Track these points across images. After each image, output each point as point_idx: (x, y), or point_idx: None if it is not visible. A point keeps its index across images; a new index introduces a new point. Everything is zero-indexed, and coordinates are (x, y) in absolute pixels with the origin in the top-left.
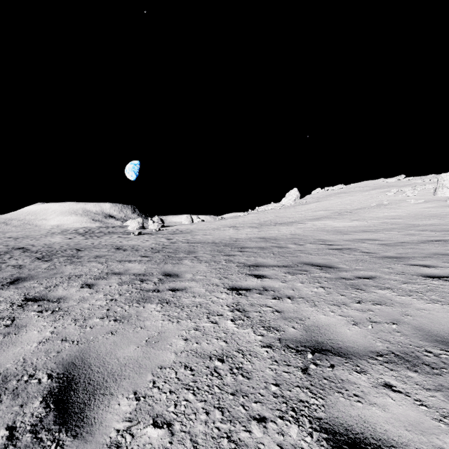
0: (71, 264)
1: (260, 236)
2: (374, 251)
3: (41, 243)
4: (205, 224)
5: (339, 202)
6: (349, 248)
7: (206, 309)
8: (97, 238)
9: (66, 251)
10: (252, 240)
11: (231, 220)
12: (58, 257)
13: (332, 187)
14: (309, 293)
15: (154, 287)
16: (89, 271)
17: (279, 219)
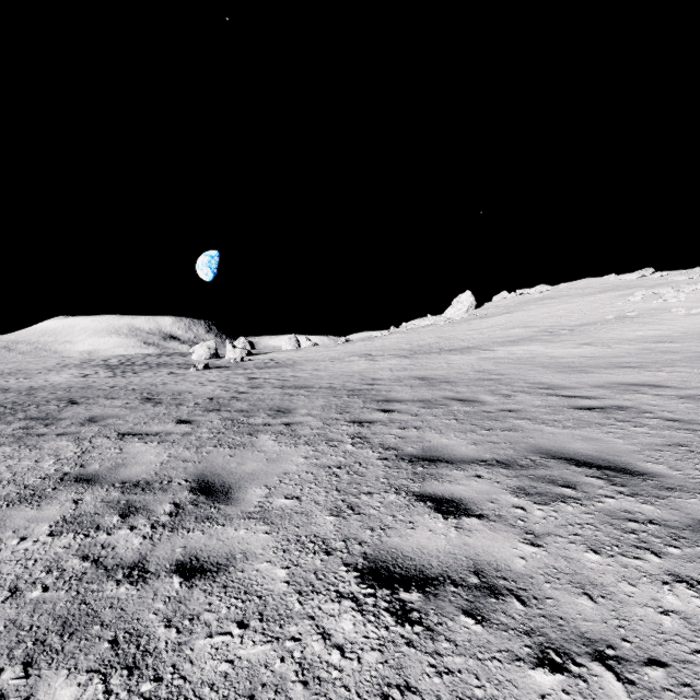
0: (14, 444)
1: (417, 373)
2: (688, 416)
3: (24, 386)
4: (318, 351)
5: (546, 313)
6: (619, 407)
7: None
8: (131, 376)
9: (47, 405)
10: (404, 382)
11: (363, 344)
12: (14, 419)
13: (530, 289)
14: (662, 625)
15: (141, 548)
16: (27, 470)
17: (445, 342)
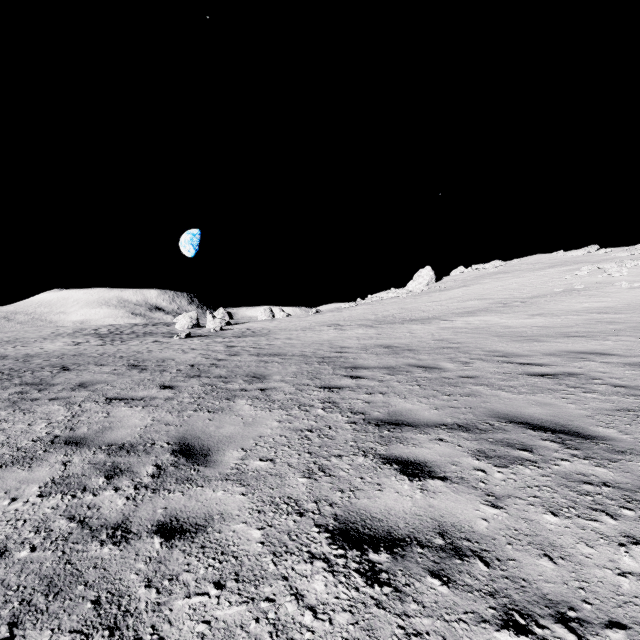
0: (9, 408)
1: (382, 342)
2: (634, 383)
3: (21, 353)
4: (291, 321)
5: (500, 286)
6: (570, 374)
7: None
8: (119, 344)
9: (41, 371)
10: (370, 350)
11: (332, 315)
12: (11, 385)
13: (485, 265)
14: (621, 586)
15: (125, 509)
16: (21, 432)
17: (407, 313)
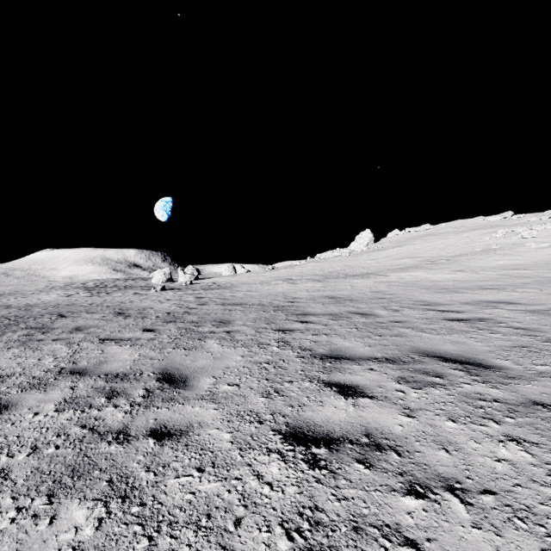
0: (20, 347)
1: (327, 293)
2: (532, 326)
3: (22, 303)
4: (251, 276)
5: (429, 247)
6: (481, 319)
7: (222, 543)
8: (105, 296)
9: (42, 317)
10: (317, 300)
11: (285, 271)
12: (18, 329)
13: (416, 228)
14: (496, 468)
15: (124, 420)
16: (33, 365)
17: (349, 269)
